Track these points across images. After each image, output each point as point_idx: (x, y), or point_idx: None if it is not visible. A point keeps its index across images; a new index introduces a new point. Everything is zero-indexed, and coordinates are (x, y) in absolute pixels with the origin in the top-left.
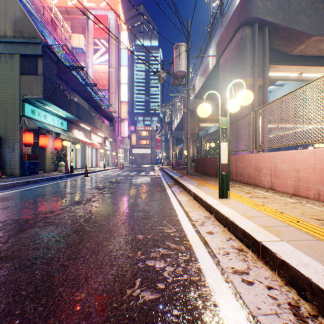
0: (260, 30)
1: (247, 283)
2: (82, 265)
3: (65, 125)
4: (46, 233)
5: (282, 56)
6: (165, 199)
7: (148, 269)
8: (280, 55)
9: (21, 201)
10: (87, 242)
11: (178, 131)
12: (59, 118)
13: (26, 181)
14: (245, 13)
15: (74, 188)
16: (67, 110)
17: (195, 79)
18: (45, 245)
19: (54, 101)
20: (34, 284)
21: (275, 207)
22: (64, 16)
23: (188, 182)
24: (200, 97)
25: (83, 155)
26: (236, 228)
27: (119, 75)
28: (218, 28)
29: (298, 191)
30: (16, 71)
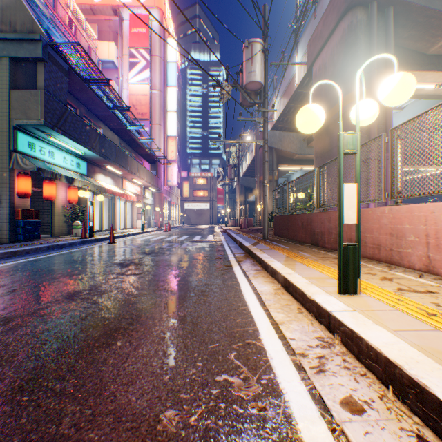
0: (380, 13)
1: None
2: None
3: (83, 167)
4: None
5: (413, 57)
6: (231, 288)
7: None
8: (410, 55)
9: None
10: None
11: (248, 178)
12: (75, 157)
13: (10, 252)
14: None
15: (82, 263)
16: (84, 144)
17: (273, 101)
18: None
19: (64, 130)
20: None
21: None
22: (89, 17)
23: (269, 254)
24: (280, 129)
25: (112, 211)
26: (441, 412)
27: (165, 99)
28: (309, 22)
29: None
30: (4, 83)
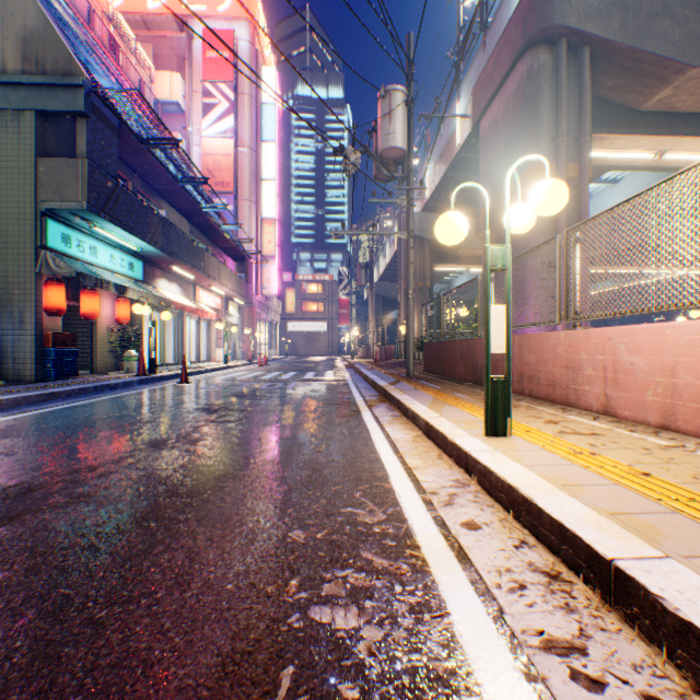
0: (572, 54)
1: (588, 684)
2: (143, 620)
3: (139, 270)
4: (68, 526)
5: (621, 115)
6: (359, 435)
7: (314, 634)
8: (616, 112)
9: (26, 441)
10: (165, 551)
11: (388, 283)
12: (126, 254)
13: (47, 393)
14: (539, 16)
15: (153, 408)
16: (141, 236)
17: (424, 168)
18: (57, 559)
19: (114, 215)
20: (1, 686)
21: (624, 460)
22: (139, 33)
23: (411, 396)
24: (435, 209)
25: (180, 336)
26: (539, 517)
27: (259, 162)
28: (476, 55)
29: (675, 419)
30: (28, 149)
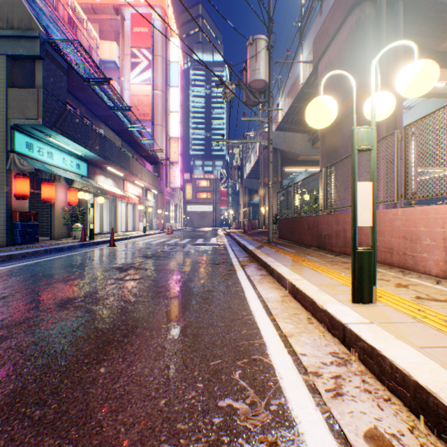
0: (389, 8)
1: None
2: None
3: (84, 169)
4: None
5: (423, 54)
6: (235, 295)
7: None
8: (419, 52)
9: None
10: None
11: (252, 179)
12: (74, 158)
13: (5, 255)
14: None
15: (80, 267)
16: (84, 145)
17: (277, 101)
18: None
19: (63, 130)
20: None
21: None
22: (90, 17)
23: (274, 258)
24: (284, 129)
25: (114, 214)
26: None
27: (168, 100)
28: (314, 19)
29: None
30: (1, 82)
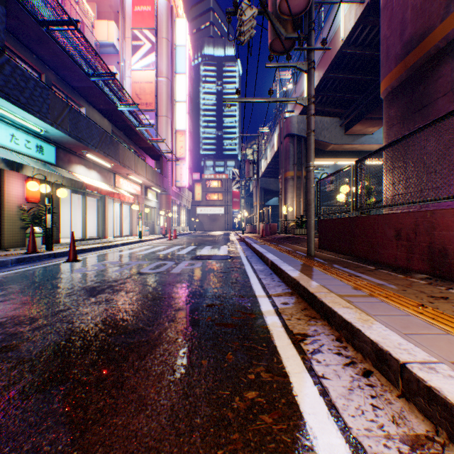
0: None
1: None
2: None
3: (49, 153)
4: None
5: None
6: None
7: None
8: None
9: None
10: None
11: (268, 178)
12: (33, 137)
13: None
14: None
15: None
16: (39, 115)
17: (302, 77)
18: None
19: None
20: None
21: None
22: None
23: (401, 332)
24: None
25: (102, 215)
26: None
27: (173, 88)
28: None
29: None
30: None
